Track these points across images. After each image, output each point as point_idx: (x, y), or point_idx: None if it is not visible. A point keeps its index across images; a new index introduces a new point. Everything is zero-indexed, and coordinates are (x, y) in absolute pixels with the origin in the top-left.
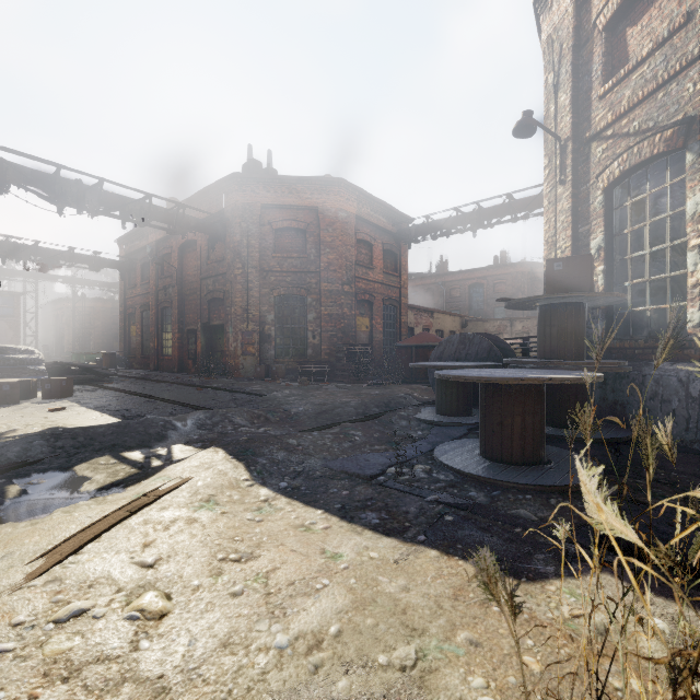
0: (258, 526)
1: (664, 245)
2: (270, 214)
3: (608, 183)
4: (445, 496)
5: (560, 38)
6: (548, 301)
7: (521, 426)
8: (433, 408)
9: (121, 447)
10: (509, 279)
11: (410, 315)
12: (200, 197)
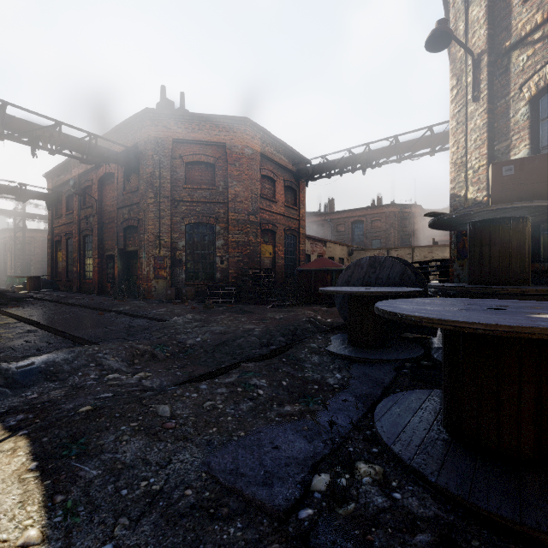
0: None
1: None
2: (181, 149)
3: (537, 90)
4: None
5: None
6: (492, 214)
7: (534, 400)
8: (343, 336)
9: None
10: (383, 217)
11: (307, 244)
12: (116, 132)
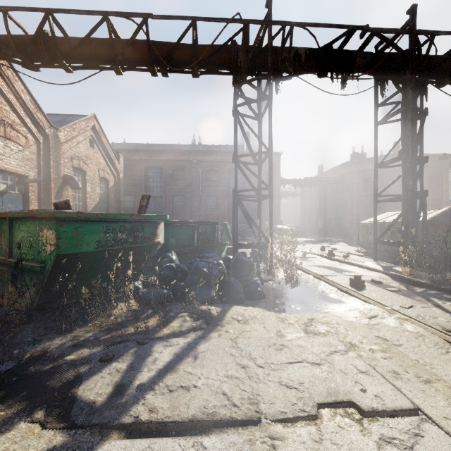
0: (348, 247)
1: None
2: (362, 174)
3: None
4: None
5: None
6: None
7: None
8: None
9: (327, 242)
10: None
11: None
12: (333, 169)
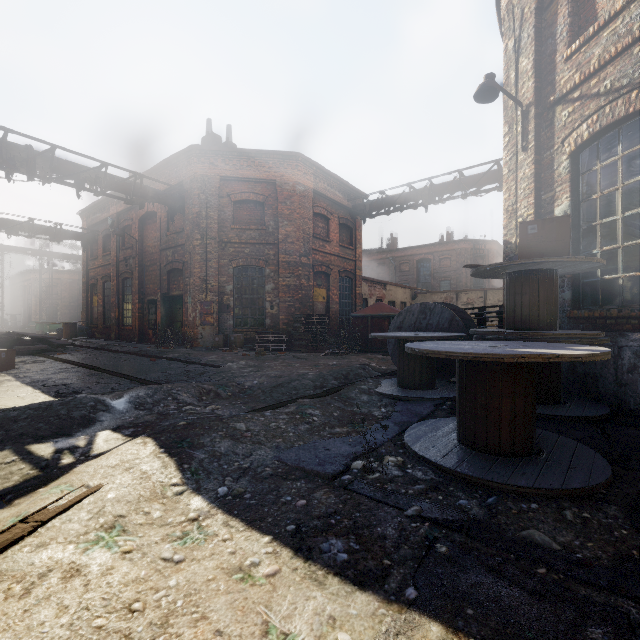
0: (175, 573)
1: (639, 209)
2: (229, 187)
3: (575, 146)
4: (429, 506)
5: (521, 3)
6: (520, 267)
7: (510, 409)
8: (393, 380)
9: (30, 438)
10: (453, 255)
11: (365, 287)
12: (160, 169)
